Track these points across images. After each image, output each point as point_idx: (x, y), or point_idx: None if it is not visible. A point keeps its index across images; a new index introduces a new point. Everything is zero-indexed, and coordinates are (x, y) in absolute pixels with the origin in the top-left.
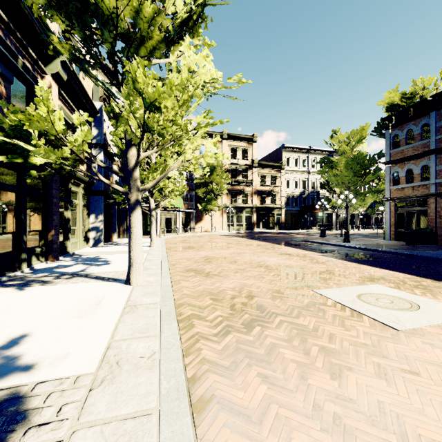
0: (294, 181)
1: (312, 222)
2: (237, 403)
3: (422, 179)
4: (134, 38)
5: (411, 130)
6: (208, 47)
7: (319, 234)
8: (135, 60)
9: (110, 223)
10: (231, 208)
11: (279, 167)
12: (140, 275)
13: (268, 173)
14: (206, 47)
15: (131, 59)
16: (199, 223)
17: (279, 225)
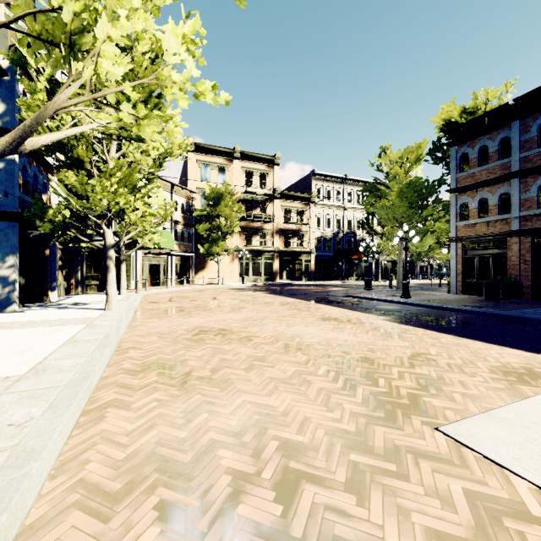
0: (326, 218)
1: (348, 270)
2: None
3: (500, 211)
4: None
5: (484, 146)
6: None
7: (360, 286)
8: None
9: (45, 271)
10: (246, 251)
11: (308, 199)
12: None
13: (295, 207)
14: None
15: None
16: (201, 272)
17: (308, 275)
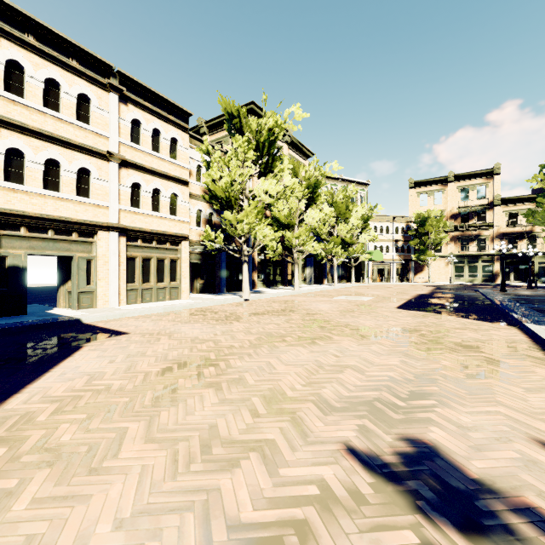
0: None
1: None
2: (285, 297)
3: None
4: (288, 224)
5: None
6: (322, 203)
7: None
8: (286, 232)
9: (322, 272)
10: (452, 257)
11: None
12: (297, 287)
13: (522, 209)
14: (315, 210)
15: (289, 227)
16: (419, 273)
17: (543, 277)
